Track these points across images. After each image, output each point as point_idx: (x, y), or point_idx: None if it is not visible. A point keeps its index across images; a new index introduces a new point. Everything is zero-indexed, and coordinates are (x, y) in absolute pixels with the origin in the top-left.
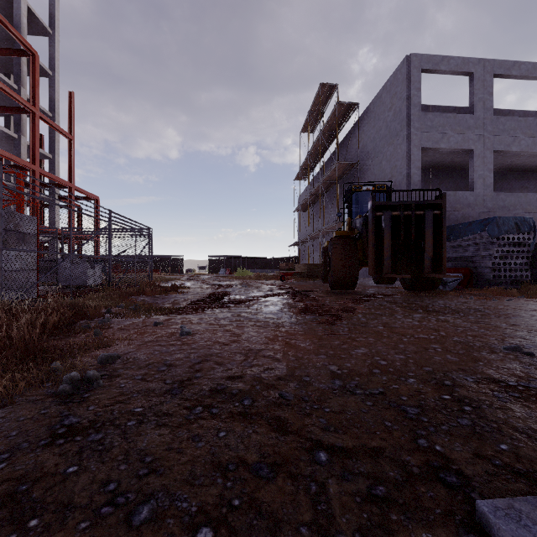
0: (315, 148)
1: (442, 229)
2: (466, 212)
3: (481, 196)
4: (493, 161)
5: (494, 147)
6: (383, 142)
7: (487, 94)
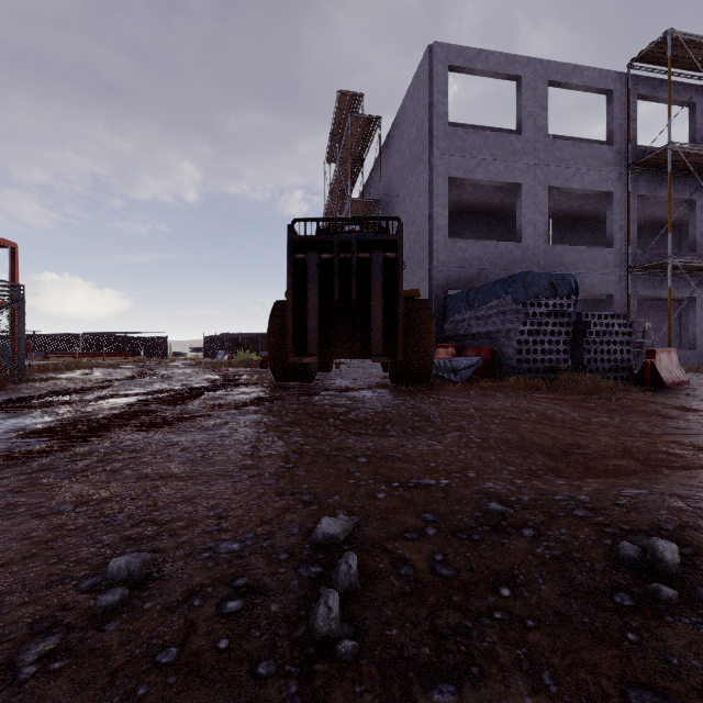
0: (337, 184)
1: (398, 283)
2: (510, 271)
3: (531, 249)
4: (556, 205)
5: (549, 181)
6: (406, 171)
7: (539, 107)
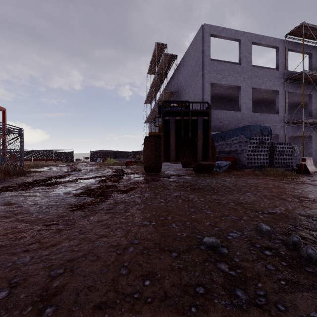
0: (154, 83)
1: (209, 130)
2: (236, 124)
3: (245, 114)
4: (253, 95)
5: (252, 85)
6: (190, 79)
7: (248, 53)
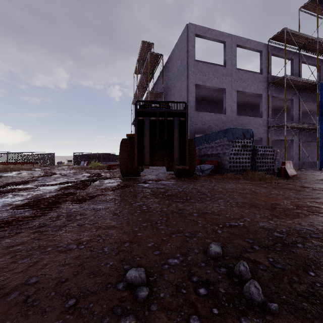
0: (140, 84)
1: (186, 131)
2: (221, 127)
3: (230, 117)
4: (238, 98)
5: (237, 88)
6: (175, 80)
7: (233, 56)
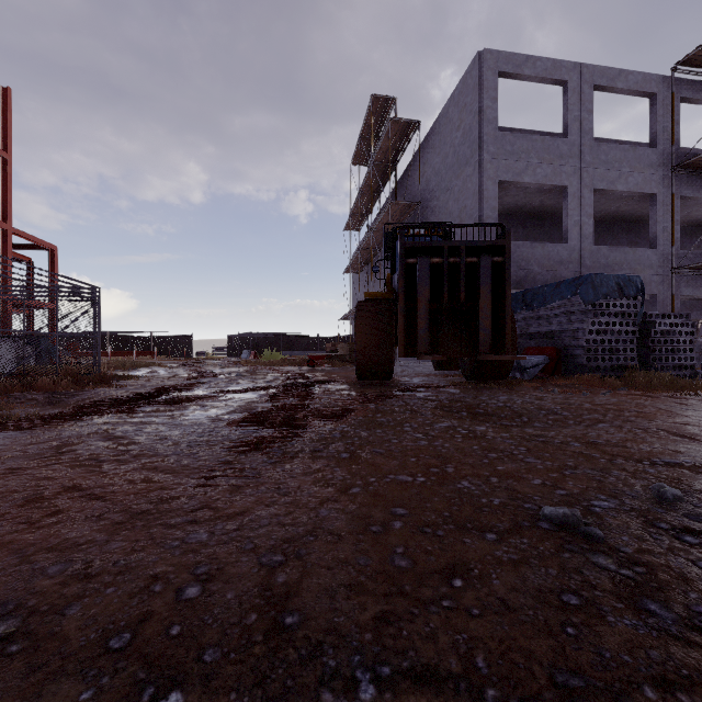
0: (367, 186)
1: (505, 285)
2: (557, 272)
3: (577, 251)
4: (595, 206)
5: (594, 184)
6: (450, 174)
7: (585, 111)
